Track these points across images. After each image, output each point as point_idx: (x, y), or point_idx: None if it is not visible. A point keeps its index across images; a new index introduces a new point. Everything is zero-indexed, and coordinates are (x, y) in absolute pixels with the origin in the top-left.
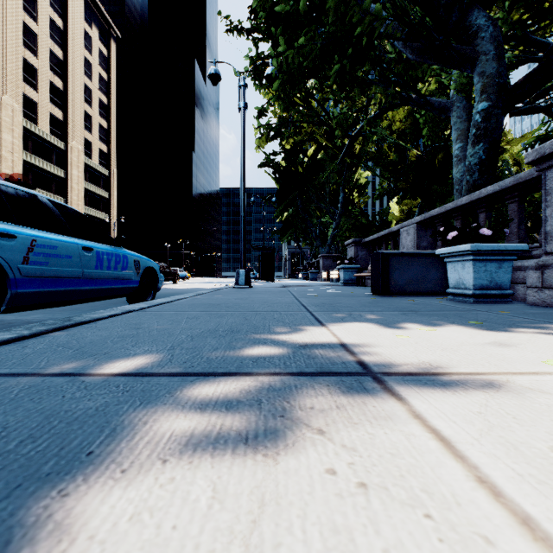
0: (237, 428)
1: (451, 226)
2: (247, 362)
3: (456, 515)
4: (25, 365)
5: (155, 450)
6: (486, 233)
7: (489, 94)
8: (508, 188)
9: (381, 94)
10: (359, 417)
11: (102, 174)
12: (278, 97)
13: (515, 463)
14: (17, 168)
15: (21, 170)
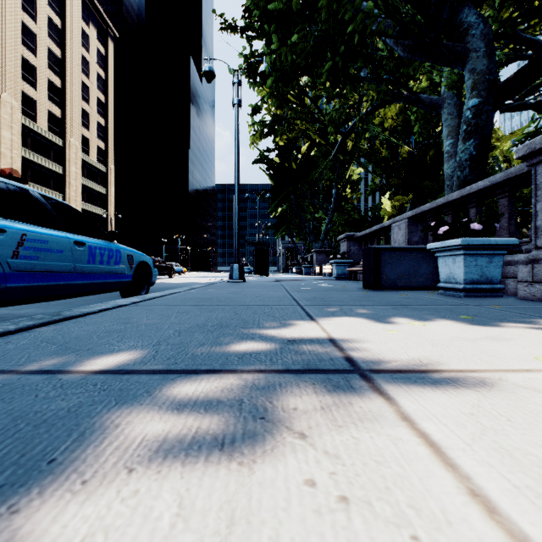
0: (213, 431)
1: (442, 221)
2: (232, 358)
3: (446, 537)
4: (4, 362)
5: (123, 457)
6: (476, 228)
7: (479, 91)
8: (498, 183)
9: (373, 91)
10: (344, 419)
11: (99, 170)
12: (271, 94)
13: (510, 473)
14: (16, 164)
15: (19, 167)
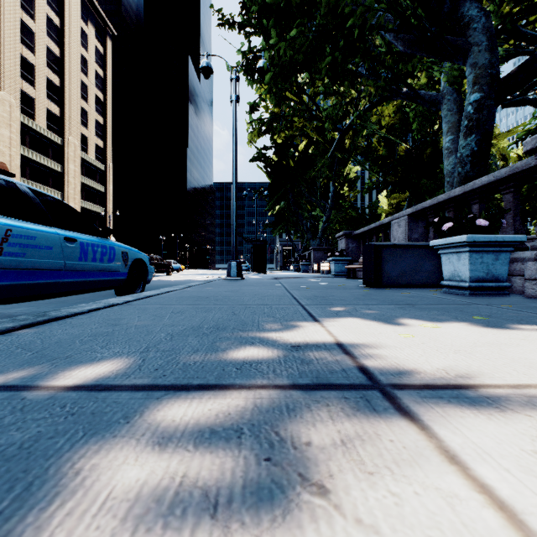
0: (204, 482)
1: (446, 217)
2: (230, 369)
3: None
4: None
5: (75, 531)
6: (482, 224)
7: (481, 85)
8: (503, 179)
9: (372, 88)
10: (373, 461)
11: (98, 168)
12: (270, 89)
13: None
14: (15, 162)
15: (18, 164)
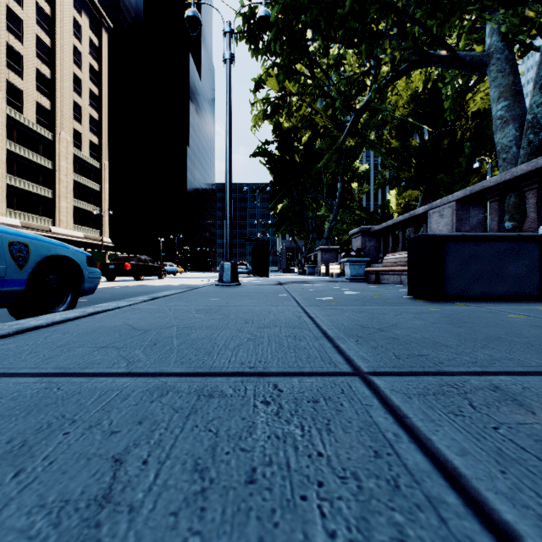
0: None
1: None
2: None
3: None
4: None
5: None
6: None
7: None
8: None
9: (397, 51)
10: None
11: (93, 166)
12: (273, 37)
13: None
14: None
15: (4, 160)
